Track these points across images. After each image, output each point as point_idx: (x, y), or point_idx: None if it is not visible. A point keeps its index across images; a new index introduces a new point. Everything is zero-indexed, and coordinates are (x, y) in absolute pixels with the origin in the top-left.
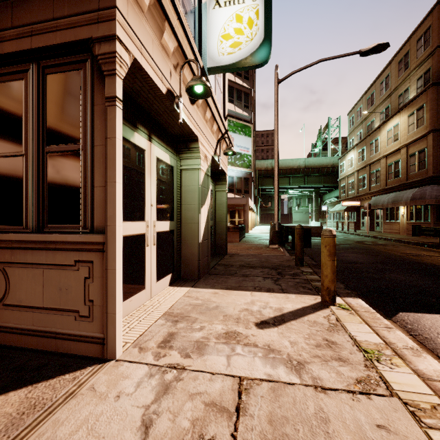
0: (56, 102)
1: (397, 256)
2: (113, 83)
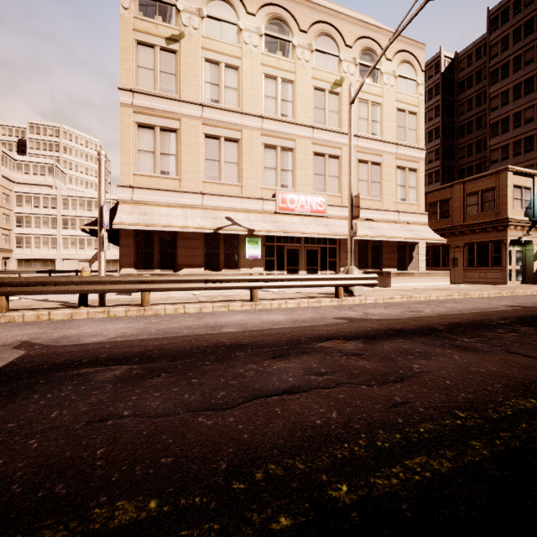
0: (495, 248)
1: None
2: (507, 246)
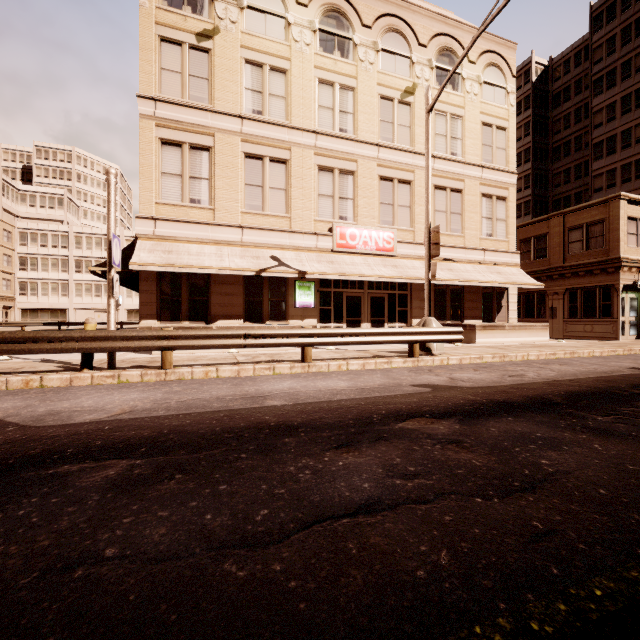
0: (604, 294)
1: None
2: (619, 292)
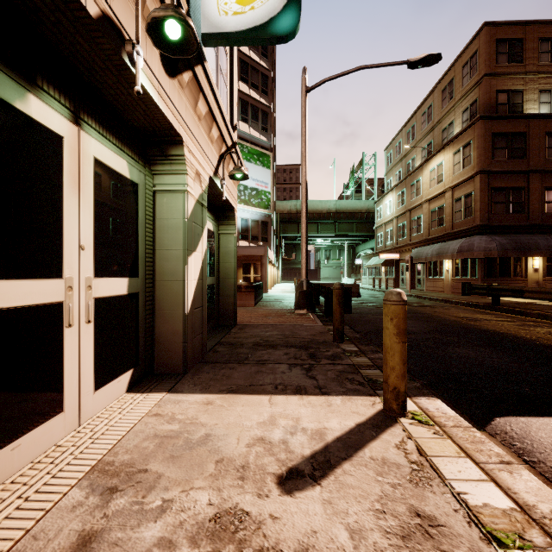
0: None
1: (452, 321)
2: None
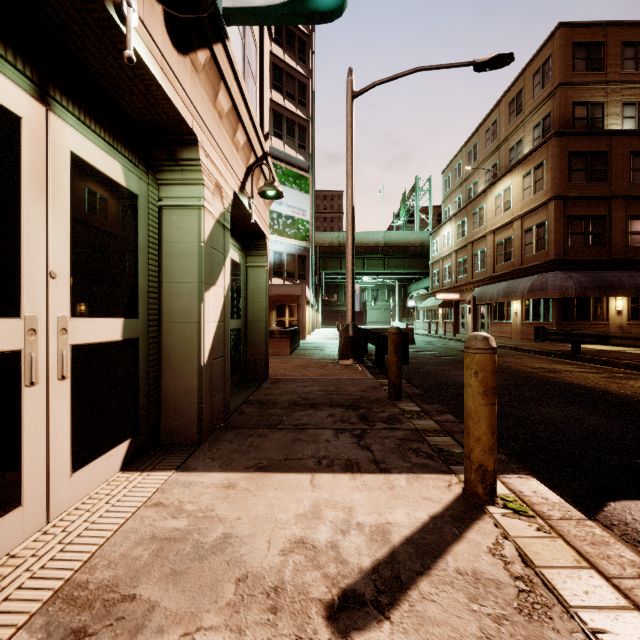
0: None
1: (527, 372)
2: None
